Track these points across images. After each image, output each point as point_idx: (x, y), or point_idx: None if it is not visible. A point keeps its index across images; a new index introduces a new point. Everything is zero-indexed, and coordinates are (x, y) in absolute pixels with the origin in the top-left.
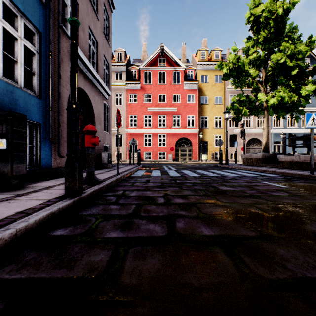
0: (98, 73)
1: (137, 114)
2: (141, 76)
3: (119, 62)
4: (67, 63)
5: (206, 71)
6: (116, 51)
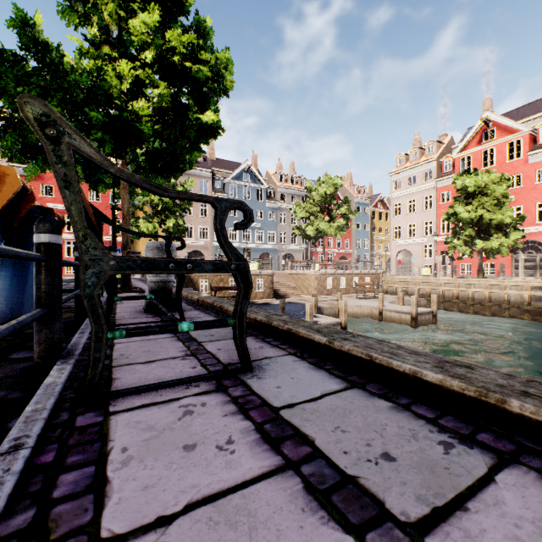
0: None
1: None
2: None
3: None
4: None
5: None
6: None
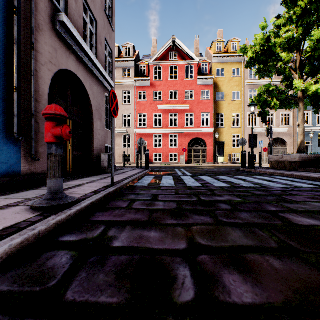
0: (97, 58)
1: (146, 113)
2: (151, 71)
3: (127, 57)
4: (49, 35)
5: (222, 64)
6: (124, 46)
